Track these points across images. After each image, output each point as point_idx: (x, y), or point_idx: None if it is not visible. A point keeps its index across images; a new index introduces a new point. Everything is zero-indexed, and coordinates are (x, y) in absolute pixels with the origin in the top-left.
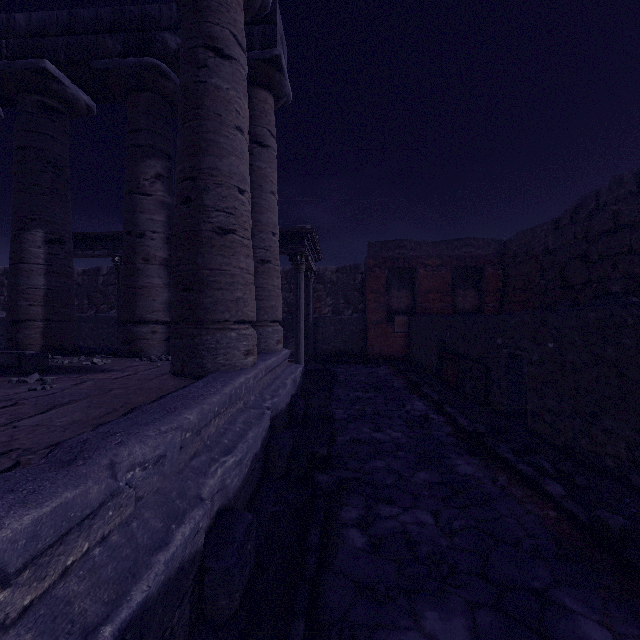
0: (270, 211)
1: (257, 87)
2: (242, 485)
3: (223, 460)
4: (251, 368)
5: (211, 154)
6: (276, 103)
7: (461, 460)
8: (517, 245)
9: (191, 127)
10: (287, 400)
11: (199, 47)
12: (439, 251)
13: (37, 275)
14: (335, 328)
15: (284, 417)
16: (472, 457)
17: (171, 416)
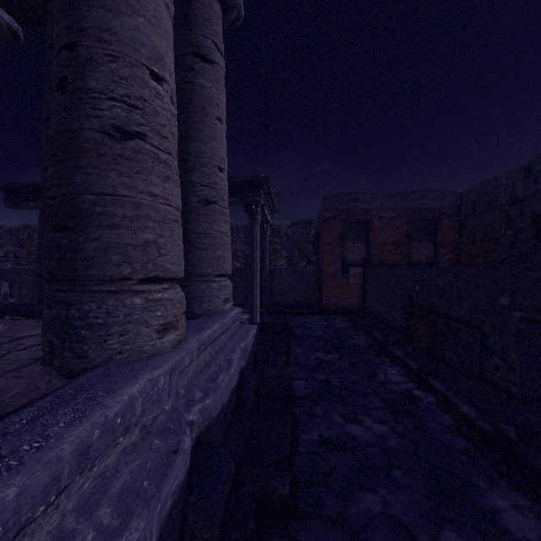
0: (216, 140)
1: None
2: None
3: None
4: (171, 351)
5: (99, 5)
6: (225, 16)
7: (499, 496)
8: (477, 195)
9: None
10: (232, 385)
11: None
12: (394, 203)
13: None
14: (290, 279)
15: (227, 411)
16: (514, 489)
17: None
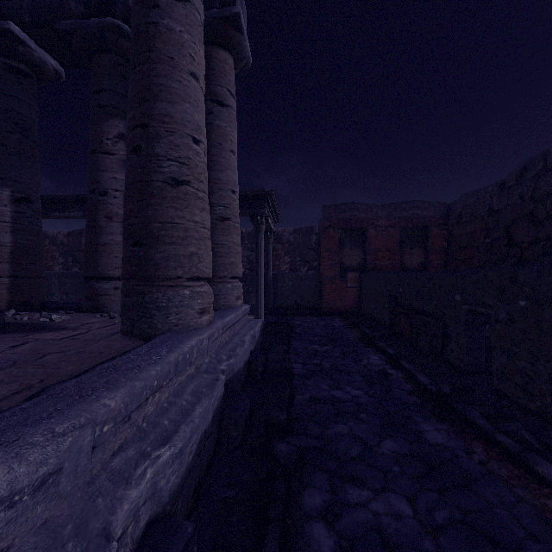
0: (230, 169)
1: (217, 47)
2: (185, 476)
3: (156, 454)
4: (206, 327)
5: (162, 99)
6: (236, 65)
7: (428, 425)
8: (461, 207)
9: (141, 71)
10: (245, 358)
11: None
12: (388, 213)
13: (3, 233)
14: (292, 283)
15: (242, 376)
16: (439, 421)
17: (83, 404)
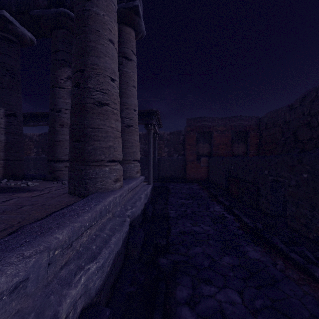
0: (132, 97)
1: (125, 25)
2: (105, 280)
3: (87, 267)
4: (118, 189)
5: (92, 55)
6: (136, 36)
7: (249, 247)
8: (267, 119)
9: (80, 38)
10: (141, 208)
11: None
12: (225, 123)
13: (0, 134)
14: (169, 164)
15: (140, 218)
16: (256, 245)
17: (43, 237)
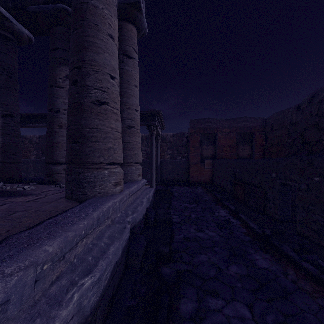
0: (134, 97)
1: (126, 22)
2: (102, 294)
3: (81, 282)
4: (119, 194)
5: (91, 51)
6: (138, 33)
7: (258, 255)
8: (273, 120)
9: (78, 33)
10: (143, 212)
11: None
12: (229, 124)
13: None
14: (172, 166)
15: (141, 224)
16: (265, 253)
17: (29, 250)
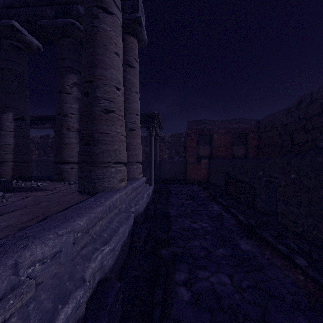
0: (135, 102)
1: (128, 35)
2: (115, 262)
3: (102, 249)
4: (123, 189)
5: (100, 67)
6: (138, 44)
7: (242, 241)
8: (266, 122)
9: (89, 52)
10: (144, 206)
11: (94, 6)
12: (225, 125)
13: (9, 137)
14: (170, 165)
15: (142, 215)
16: (248, 239)
17: (68, 223)
